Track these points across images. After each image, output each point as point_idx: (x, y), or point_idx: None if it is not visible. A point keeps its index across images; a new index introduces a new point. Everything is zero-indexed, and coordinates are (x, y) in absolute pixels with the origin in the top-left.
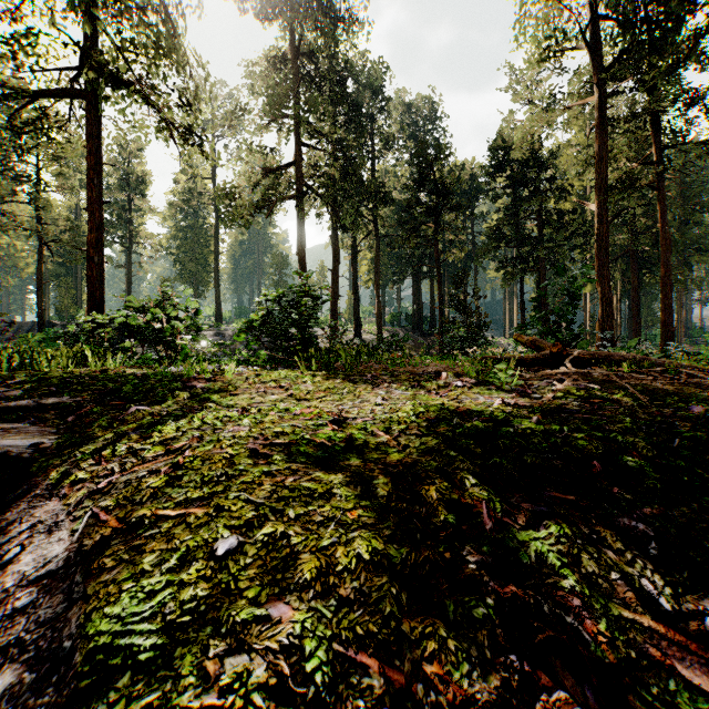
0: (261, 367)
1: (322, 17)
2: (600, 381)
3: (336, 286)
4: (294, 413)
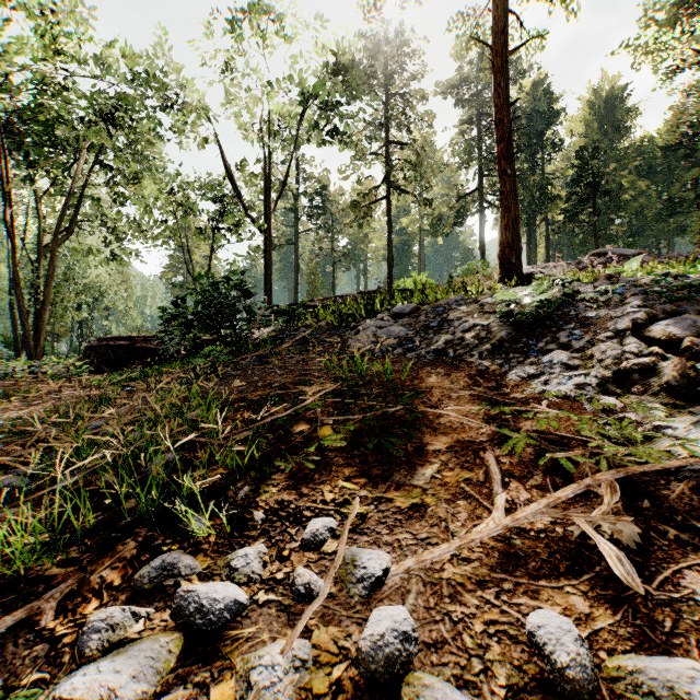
0: None
1: None
2: None
3: None
4: None
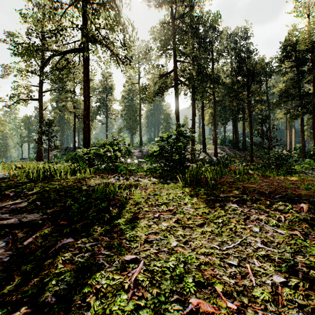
0: (158, 177)
1: None
2: None
3: (193, 127)
4: (189, 308)
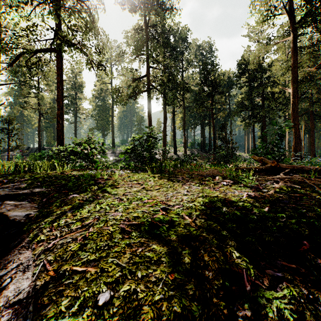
0: (131, 170)
1: (159, 8)
2: (298, 182)
3: (165, 130)
4: (144, 202)
